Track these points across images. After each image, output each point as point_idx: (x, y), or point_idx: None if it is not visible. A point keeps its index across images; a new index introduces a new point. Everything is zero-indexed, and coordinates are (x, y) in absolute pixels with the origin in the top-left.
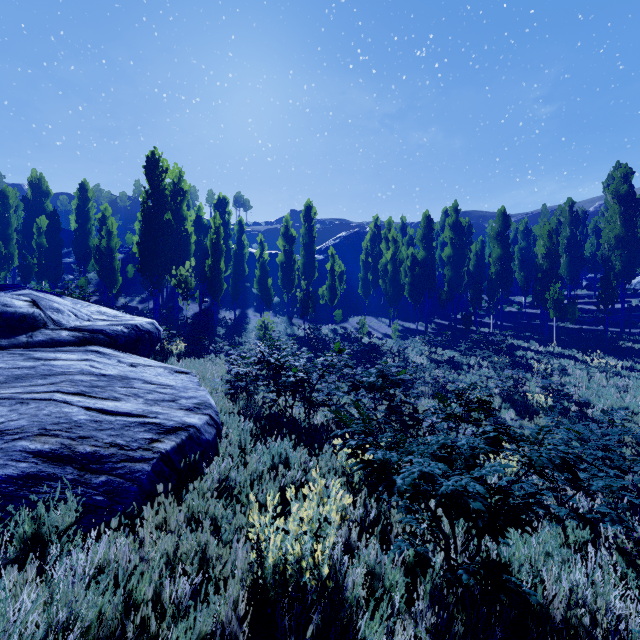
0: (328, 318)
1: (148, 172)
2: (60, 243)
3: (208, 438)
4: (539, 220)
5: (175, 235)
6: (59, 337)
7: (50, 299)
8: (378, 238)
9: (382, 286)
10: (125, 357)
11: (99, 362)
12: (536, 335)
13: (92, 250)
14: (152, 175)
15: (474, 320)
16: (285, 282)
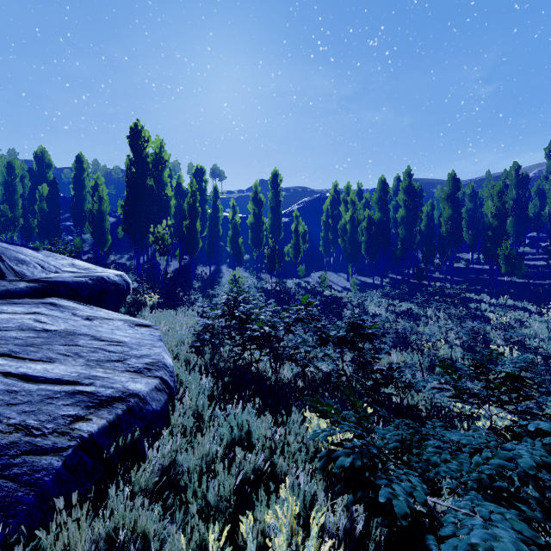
0: (293, 273)
1: (131, 142)
2: (58, 207)
3: (155, 407)
4: (483, 185)
5: (157, 199)
6: (16, 288)
7: (19, 251)
8: (337, 202)
9: (341, 244)
10: (84, 309)
11: (48, 315)
12: (486, 288)
13: (86, 214)
14: (135, 144)
15: (425, 275)
16: (254, 241)
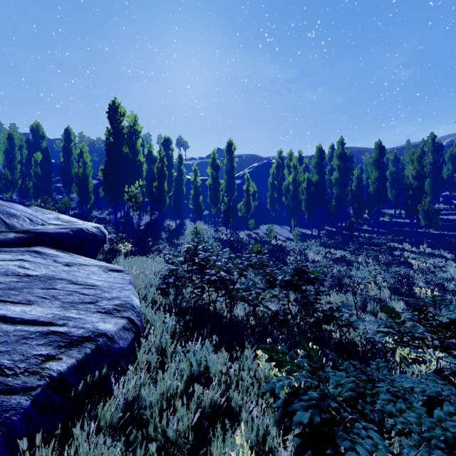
0: (244, 226)
1: (110, 116)
2: (50, 171)
3: (122, 345)
4: (404, 152)
5: (131, 164)
6: (6, 238)
7: (11, 207)
8: (282, 166)
9: (285, 202)
10: (64, 257)
11: (32, 262)
12: (407, 239)
13: (73, 176)
14: (113, 118)
15: (356, 227)
16: (212, 199)
